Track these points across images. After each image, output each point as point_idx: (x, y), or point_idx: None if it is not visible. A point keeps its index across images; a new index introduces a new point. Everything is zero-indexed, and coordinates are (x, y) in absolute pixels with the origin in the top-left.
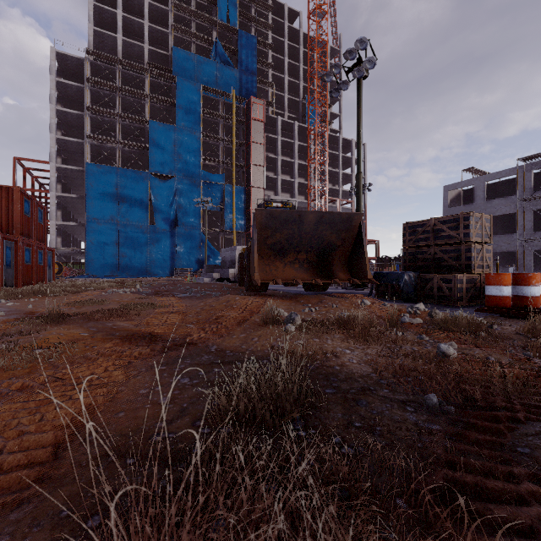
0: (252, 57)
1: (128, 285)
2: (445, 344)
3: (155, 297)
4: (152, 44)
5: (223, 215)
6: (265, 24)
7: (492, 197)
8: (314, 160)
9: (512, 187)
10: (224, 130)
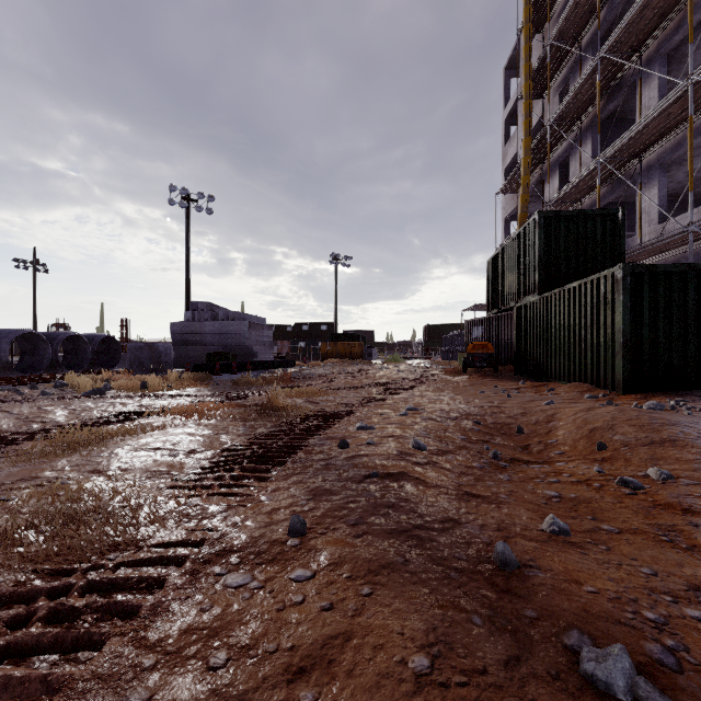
0: None
1: None
2: None
3: None
4: None
5: None
6: None
7: None
8: None
9: None
10: None
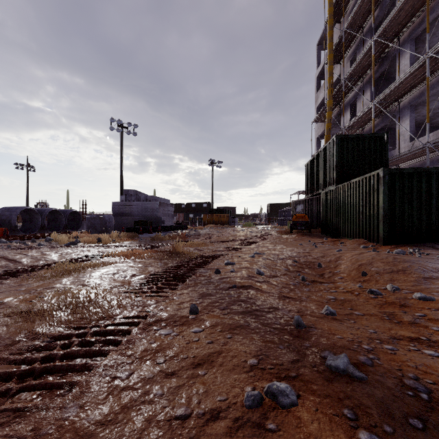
0: None
1: None
2: None
3: None
4: None
5: None
6: None
7: None
8: None
9: None
10: None
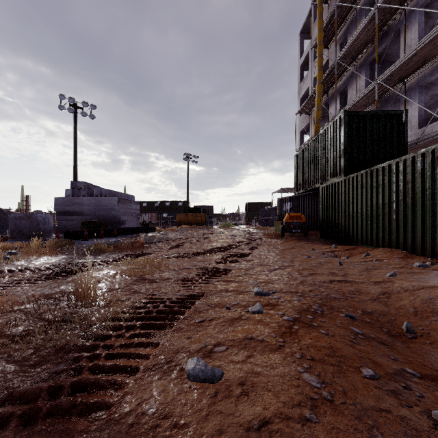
0: None
1: None
2: None
3: None
4: None
5: None
6: None
7: None
8: None
9: None
10: None
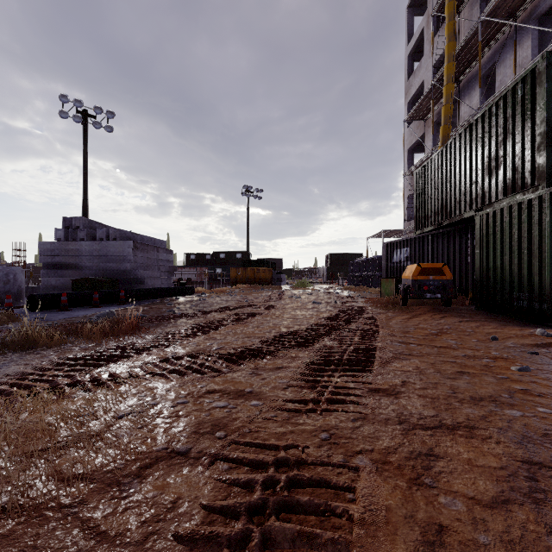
0: None
1: None
2: None
3: None
4: None
5: None
6: None
7: None
8: None
9: None
10: None
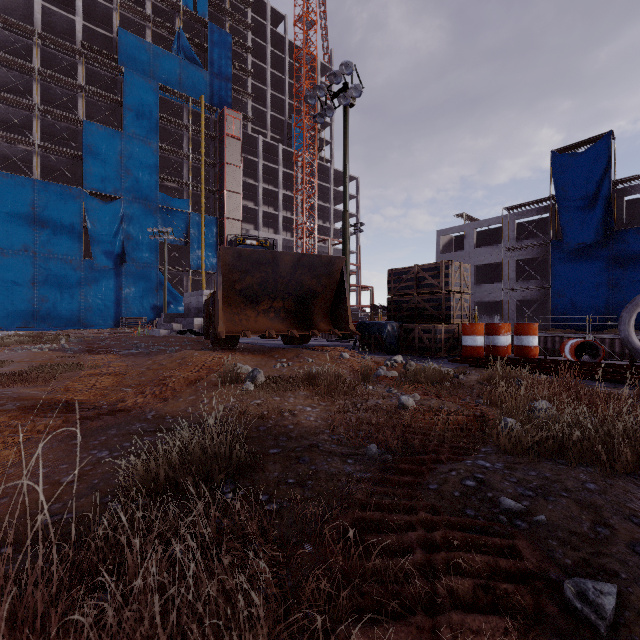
0: (226, 59)
1: (49, 340)
2: (408, 396)
3: (86, 356)
4: (88, 19)
5: (189, 251)
6: (242, 22)
7: (481, 245)
8: (301, 191)
9: (499, 236)
10: (190, 145)
